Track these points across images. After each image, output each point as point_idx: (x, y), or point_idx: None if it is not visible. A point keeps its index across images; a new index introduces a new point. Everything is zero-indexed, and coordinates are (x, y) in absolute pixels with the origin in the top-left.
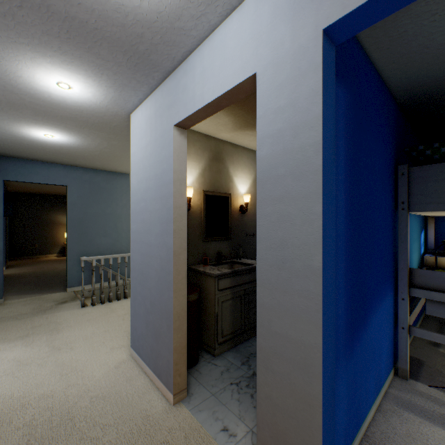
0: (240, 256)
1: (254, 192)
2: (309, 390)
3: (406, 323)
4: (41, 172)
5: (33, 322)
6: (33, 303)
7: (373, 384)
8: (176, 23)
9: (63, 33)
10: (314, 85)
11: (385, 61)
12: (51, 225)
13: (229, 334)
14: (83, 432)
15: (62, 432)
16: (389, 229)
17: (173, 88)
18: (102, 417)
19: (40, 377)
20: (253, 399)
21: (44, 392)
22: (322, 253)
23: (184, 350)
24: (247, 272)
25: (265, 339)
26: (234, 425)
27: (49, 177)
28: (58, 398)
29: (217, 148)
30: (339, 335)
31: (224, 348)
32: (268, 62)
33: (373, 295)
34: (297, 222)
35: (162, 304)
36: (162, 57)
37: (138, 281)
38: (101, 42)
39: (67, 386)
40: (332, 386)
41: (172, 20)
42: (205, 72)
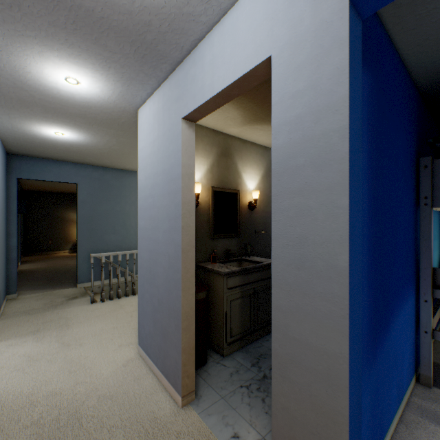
0: (249, 253)
1: (262, 188)
2: (333, 405)
3: (429, 327)
4: (52, 170)
5: (44, 317)
6: (45, 298)
7: (395, 392)
8: (184, 9)
9: (69, 23)
10: (339, 63)
11: (409, 44)
12: (63, 222)
13: (238, 334)
14: (90, 434)
15: (69, 432)
16: (411, 225)
17: (181, 80)
18: (109, 418)
19: (49, 373)
20: (264, 404)
21: (52, 389)
22: (349, 252)
23: (193, 350)
24: (257, 270)
25: (282, 345)
26: (245, 431)
27: (60, 175)
28: (66, 396)
29: (226, 143)
30: (362, 341)
31: (233, 348)
32: (285, 42)
33: (395, 297)
34: (318, 217)
35: (170, 302)
36: (170, 47)
37: (145, 279)
38: (107, 33)
39: (75, 383)
40: (359, 400)
41: (181, 5)
42: (215, 60)
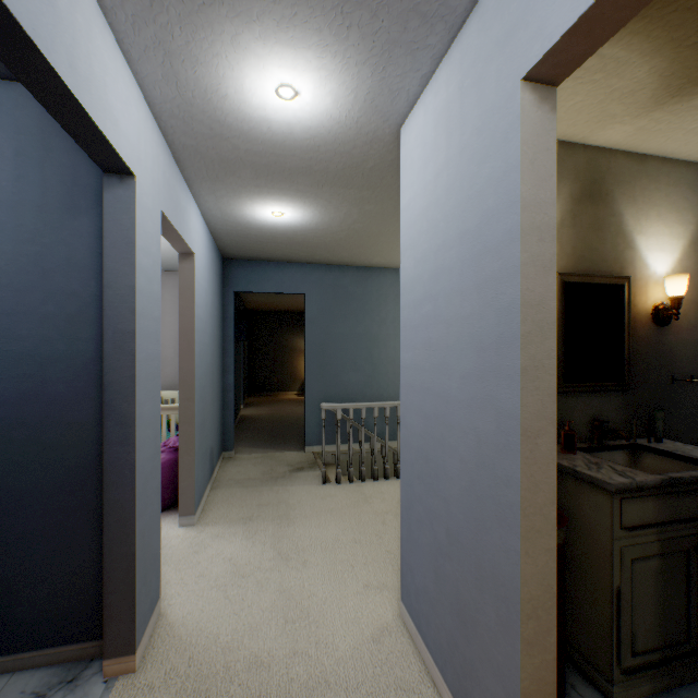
0: (659, 433)
1: (692, 269)
2: None
3: None
4: (273, 276)
5: (260, 495)
6: (264, 463)
7: None
8: None
9: None
10: None
11: None
12: (290, 353)
13: (650, 651)
14: None
15: None
16: None
17: None
18: None
19: (256, 611)
20: None
21: (257, 650)
22: None
23: None
24: None
25: None
26: None
27: (283, 283)
28: (276, 679)
29: (592, 170)
30: None
31: (638, 687)
32: None
33: None
34: None
35: (480, 552)
36: None
37: (415, 472)
38: None
39: (291, 651)
40: None
41: None
42: None
